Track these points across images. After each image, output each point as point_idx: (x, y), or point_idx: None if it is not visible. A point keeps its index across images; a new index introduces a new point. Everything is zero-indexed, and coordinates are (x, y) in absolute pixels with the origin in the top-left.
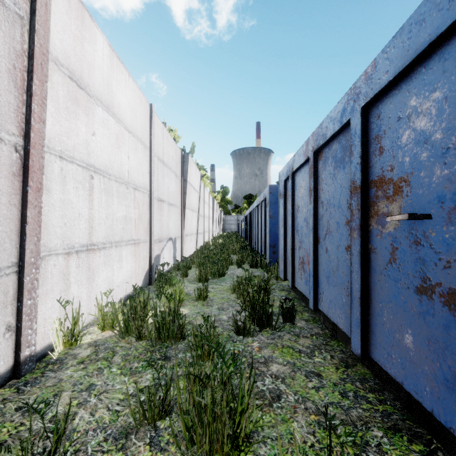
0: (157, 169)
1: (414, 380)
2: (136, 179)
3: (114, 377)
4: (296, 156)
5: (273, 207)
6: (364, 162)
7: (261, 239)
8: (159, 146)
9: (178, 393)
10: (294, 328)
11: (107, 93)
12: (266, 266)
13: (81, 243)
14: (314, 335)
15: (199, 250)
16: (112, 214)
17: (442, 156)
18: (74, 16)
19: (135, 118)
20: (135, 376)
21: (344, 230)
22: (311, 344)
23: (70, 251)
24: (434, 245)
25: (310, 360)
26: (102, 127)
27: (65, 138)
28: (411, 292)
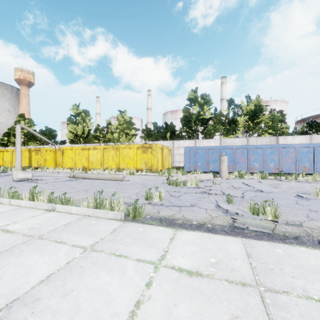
0: None
1: None
2: None
3: None
4: None
5: None
6: None
7: None
8: (318, 141)
9: None
10: None
11: (291, 143)
12: None
13: None
14: None
15: None
16: None
17: None
18: (284, 139)
19: (302, 141)
20: None
21: None
22: None
23: None
24: None
25: None
26: None
27: None
28: None
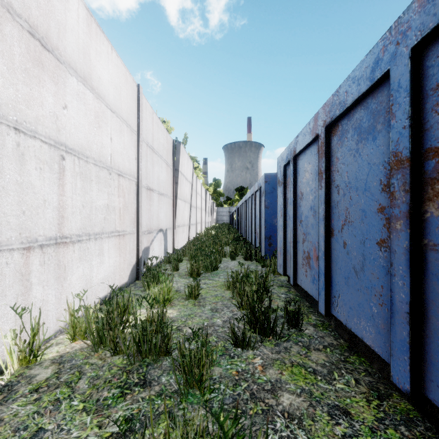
0: (145, 156)
1: None
2: (121, 164)
3: (72, 417)
4: (300, 136)
5: (268, 197)
6: (415, 123)
7: (255, 231)
8: (148, 131)
9: None
10: (302, 336)
11: (83, 63)
12: (262, 258)
13: (47, 235)
14: (327, 346)
15: (191, 242)
16: (91, 202)
17: None
18: None
19: (120, 97)
20: (100, 414)
21: (375, 219)
22: (327, 361)
23: (32, 245)
24: None
25: (330, 386)
26: (77, 101)
27: (23, 107)
28: None
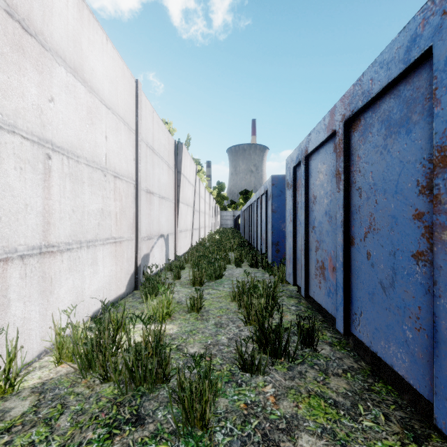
0: (145, 157)
1: None
2: (117, 165)
3: None
4: (313, 134)
5: (276, 200)
6: None
7: (261, 236)
8: (147, 131)
9: None
10: (317, 357)
11: (73, 52)
12: (269, 266)
13: (30, 244)
14: (348, 371)
15: (194, 247)
16: (82, 206)
17: None
18: None
19: (116, 93)
20: None
21: (409, 227)
22: (349, 389)
23: (10, 256)
24: None
25: (355, 424)
26: (66, 94)
27: None
28: None
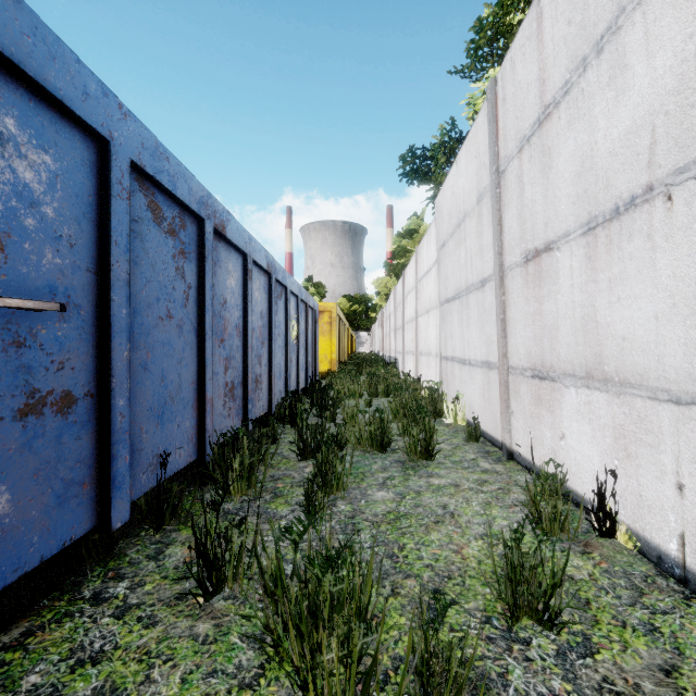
0: None
1: (14, 555)
2: None
3: None
4: None
5: None
6: None
7: None
8: None
9: (372, 555)
10: None
11: None
12: None
13: None
14: None
15: None
16: None
17: (55, 240)
18: None
19: None
20: None
21: None
22: None
23: None
24: (46, 345)
25: None
26: None
27: None
28: (8, 423)
